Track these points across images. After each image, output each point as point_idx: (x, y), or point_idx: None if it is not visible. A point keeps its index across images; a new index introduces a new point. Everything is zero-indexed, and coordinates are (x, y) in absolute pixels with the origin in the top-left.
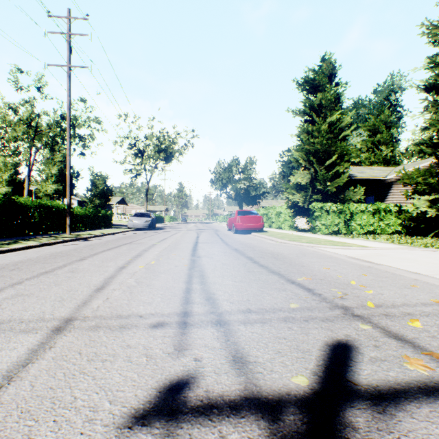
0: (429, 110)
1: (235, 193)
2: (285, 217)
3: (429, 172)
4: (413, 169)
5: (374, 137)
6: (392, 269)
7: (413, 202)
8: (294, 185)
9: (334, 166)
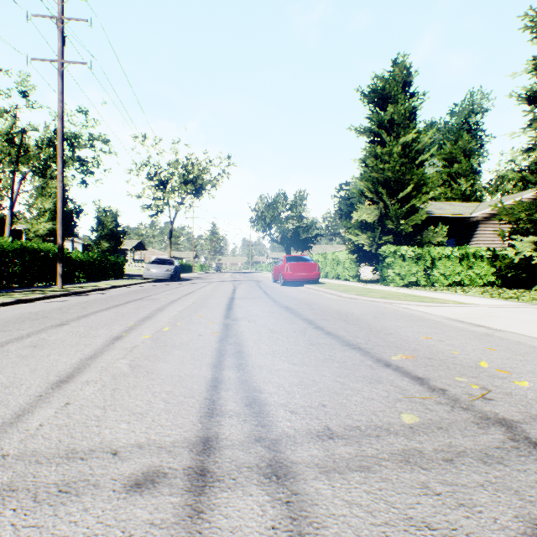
0: (533, 125)
1: (281, 236)
2: (345, 265)
3: (536, 205)
4: (515, 201)
5: (450, 168)
6: (523, 338)
7: (515, 245)
8: (358, 224)
9: (409, 199)
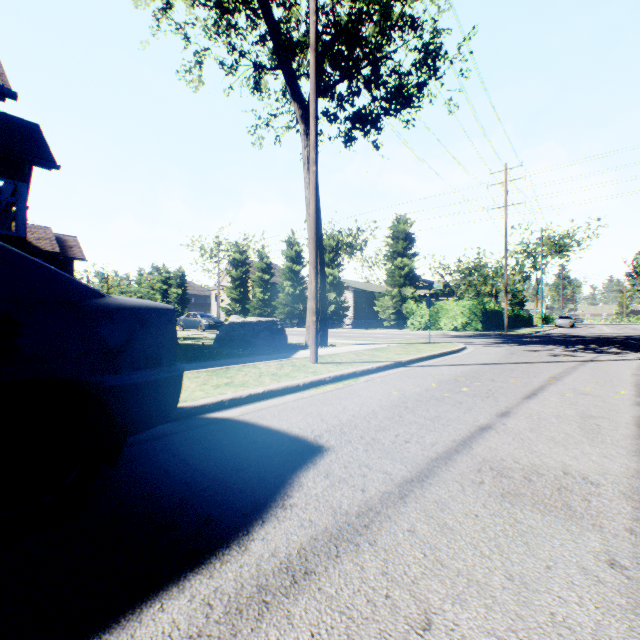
0: None
1: None
2: None
3: None
4: None
5: None
6: None
7: None
8: None
9: None
